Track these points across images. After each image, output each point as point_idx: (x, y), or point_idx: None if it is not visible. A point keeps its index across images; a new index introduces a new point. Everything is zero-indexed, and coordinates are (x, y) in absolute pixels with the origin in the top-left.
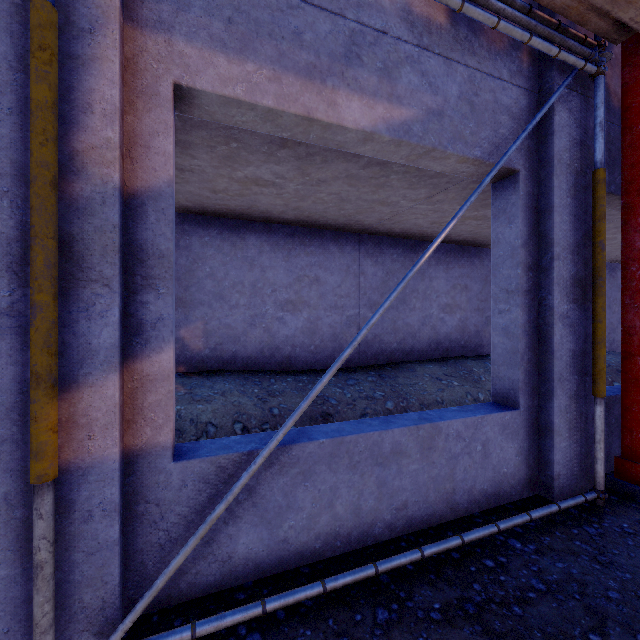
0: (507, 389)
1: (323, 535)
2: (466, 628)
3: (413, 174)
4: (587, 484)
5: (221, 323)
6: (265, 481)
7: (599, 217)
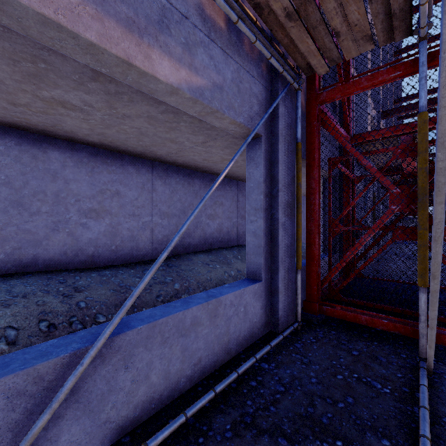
0: (255, 269)
1: (141, 404)
2: (248, 435)
3: (196, 125)
4: (292, 318)
5: (19, 229)
6: (88, 375)
7: (299, 169)
